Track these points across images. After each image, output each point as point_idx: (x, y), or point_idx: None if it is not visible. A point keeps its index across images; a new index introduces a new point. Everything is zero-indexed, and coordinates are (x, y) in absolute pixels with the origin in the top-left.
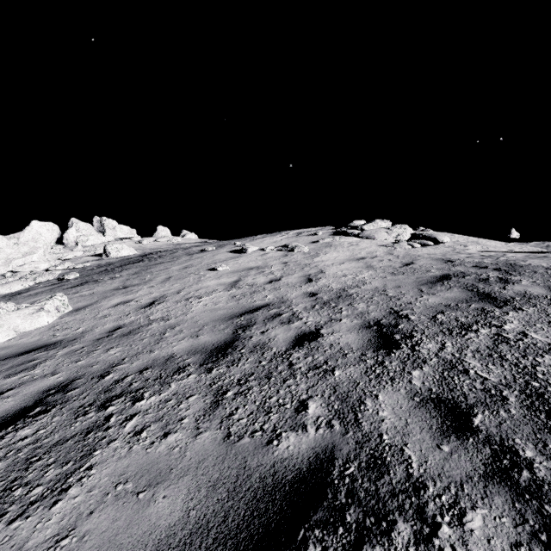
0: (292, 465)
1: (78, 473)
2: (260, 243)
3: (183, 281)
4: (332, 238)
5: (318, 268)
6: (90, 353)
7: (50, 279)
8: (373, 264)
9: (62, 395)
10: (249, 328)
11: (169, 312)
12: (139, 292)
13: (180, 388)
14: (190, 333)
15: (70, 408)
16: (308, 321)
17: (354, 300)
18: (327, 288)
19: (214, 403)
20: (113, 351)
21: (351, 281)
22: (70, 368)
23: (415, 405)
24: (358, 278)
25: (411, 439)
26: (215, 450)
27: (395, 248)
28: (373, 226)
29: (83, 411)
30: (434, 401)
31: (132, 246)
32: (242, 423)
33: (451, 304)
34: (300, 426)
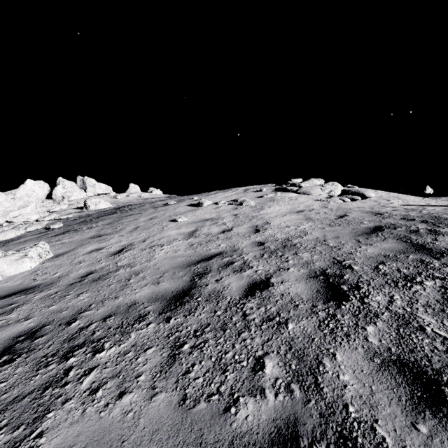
0: (252, 443)
1: (27, 442)
2: (214, 198)
3: (149, 231)
4: (275, 194)
5: (264, 219)
6: (62, 298)
7: (38, 228)
8: (311, 216)
9: (29, 343)
10: (205, 276)
11: (135, 259)
12: (111, 240)
13: (139, 339)
14: (152, 280)
15: (34, 358)
16: (258, 270)
17: (298, 250)
18: (273, 238)
19: (171, 357)
20: (82, 297)
21: (294, 232)
22: (42, 314)
23: (376, 367)
24: (300, 229)
25: (381, 413)
26: (170, 418)
27: (329, 202)
28: (309, 184)
29: (45, 362)
30: (396, 364)
31: (108, 200)
32: (198, 383)
33: (390, 254)
34: (257, 390)
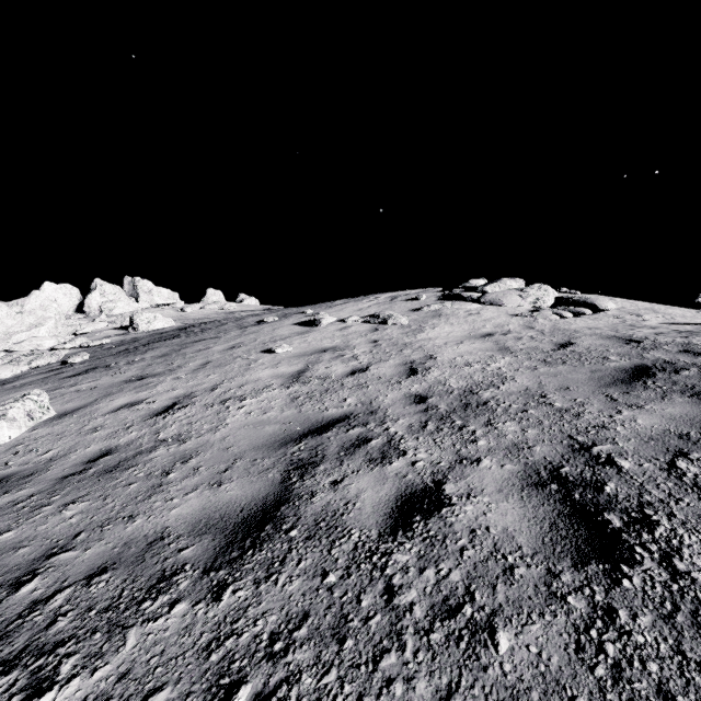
0: None
1: None
2: (339, 311)
3: (224, 370)
4: (441, 305)
5: (425, 350)
6: (35, 511)
7: (52, 362)
8: (508, 345)
9: None
10: (311, 470)
11: (190, 426)
12: (158, 386)
13: (141, 653)
14: (210, 476)
15: None
16: (418, 460)
17: (494, 415)
18: (443, 388)
19: None
20: (70, 511)
21: (481, 376)
22: None
23: None
24: (491, 369)
25: None
26: None
27: (535, 319)
28: (499, 287)
29: None
30: None
31: (171, 315)
32: None
33: (690, 433)
34: None
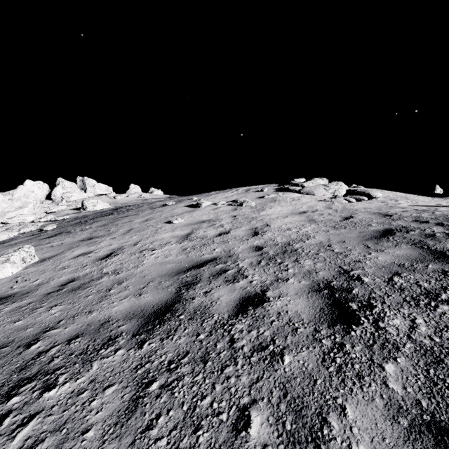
0: None
1: None
2: (213, 198)
3: (142, 234)
4: (276, 194)
5: (264, 221)
6: (33, 311)
7: (33, 230)
8: (314, 218)
9: None
10: (193, 286)
11: (121, 265)
12: (101, 243)
13: (101, 371)
14: (134, 290)
15: None
16: (253, 280)
17: (300, 256)
18: (272, 242)
19: (133, 402)
20: (54, 310)
21: (295, 235)
22: (4, 331)
23: (404, 434)
24: (302, 232)
25: None
26: None
27: (333, 203)
28: (312, 183)
29: None
30: (431, 430)
31: (107, 201)
32: (159, 447)
33: (405, 263)
34: None
